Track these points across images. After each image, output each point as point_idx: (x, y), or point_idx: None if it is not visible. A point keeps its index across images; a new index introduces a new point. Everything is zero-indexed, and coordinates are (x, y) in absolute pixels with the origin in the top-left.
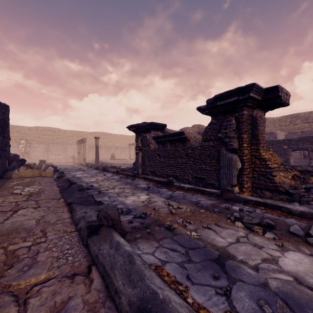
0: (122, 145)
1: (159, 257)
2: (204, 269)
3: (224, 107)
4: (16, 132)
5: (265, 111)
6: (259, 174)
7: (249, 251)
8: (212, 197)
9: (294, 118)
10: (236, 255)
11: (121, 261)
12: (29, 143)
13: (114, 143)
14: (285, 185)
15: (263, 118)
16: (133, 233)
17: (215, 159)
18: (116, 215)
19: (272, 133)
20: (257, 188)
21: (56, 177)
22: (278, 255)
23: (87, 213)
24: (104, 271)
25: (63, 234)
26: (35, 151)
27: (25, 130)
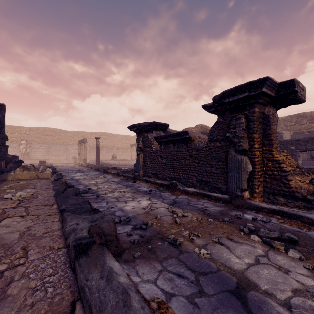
0: (123, 145)
1: (162, 287)
2: (221, 307)
3: (232, 105)
4: (16, 132)
5: (277, 109)
6: (272, 178)
7: (274, 277)
8: (220, 203)
9: (300, 118)
10: (259, 283)
11: (112, 301)
12: (30, 143)
13: (115, 143)
14: (302, 190)
15: (276, 116)
16: (131, 250)
17: (223, 161)
18: (111, 229)
19: (278, 133)
20: (269, 193)
21: (54, 179)
22: (311, 283)
23: (79, 225)
24: (90, 313)
25: (48, 253)
26: (36, 152)
27: (25, 130)
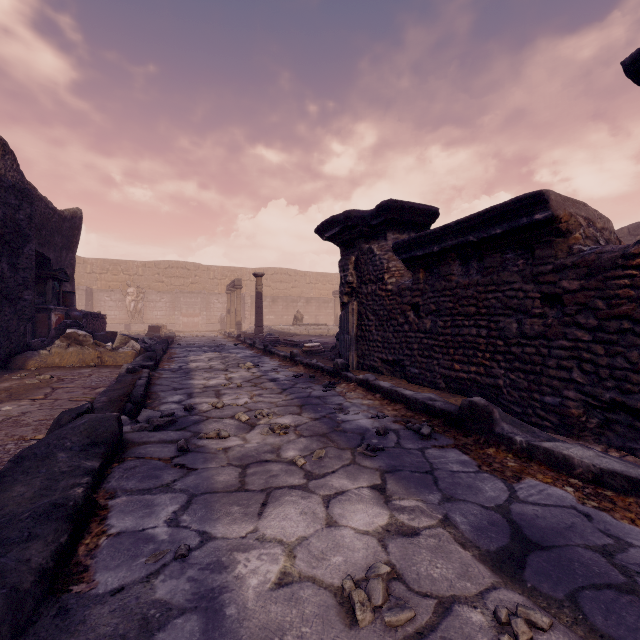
0: (319, 294)
1: None
2: None
3: None
4: (122, 272)
5: None
6: None
7: None
8: None
9: None
10: None
11: None
12: (142, 292)
13: (303, 290)
14: None
15: None
16: None
17: None
18: None
19: None
20: None
21: (125, 371)
22: None
23: None
24: None
25: None
26: (154, 309)
27: (137, 268)
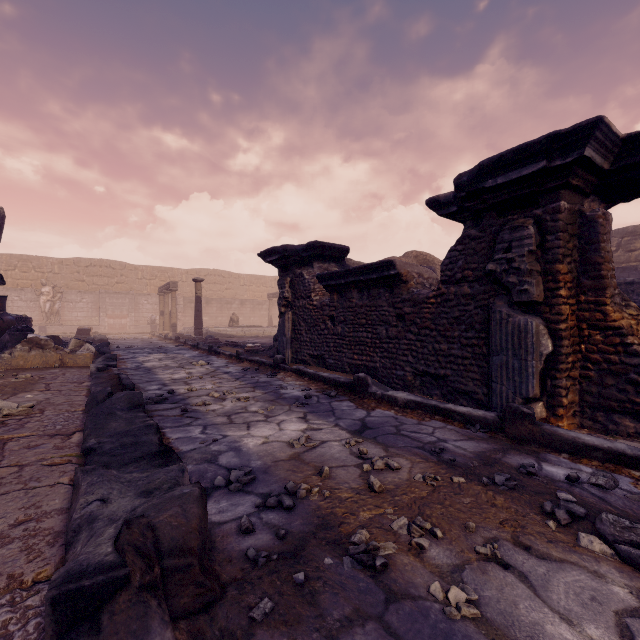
0: (253, 296)
1: None
2: None
3: (503, 194)
4: (33, 269)
5: (608, 205)
6: (604, 371)
7: None
8: (474, 431)
9: (627, 237)
10: None
11: None
12: (60, 292)
13: (237, 292)
14: None
15: (610, 220)
16: (246, 589)
17: (477, 329)
18: (189, 525)
19: None
20: (594, 407)
21: (96, 370)
22: None
23: (107, 505)
24: None
25: None
26: (74, 310)
27: (52, 265)
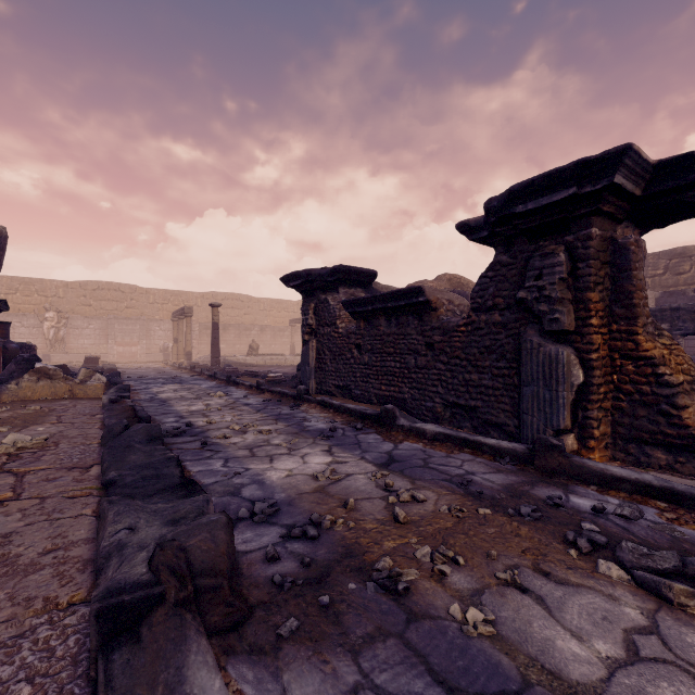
0: (274, 321)
1: None
2: None
3: (534, 220)
4: (36, 293)
5: (642, 231)
6: (636, 402)
7: None
8: (504, 464)
9: (675, 259)
10: None
11: None
12: (65, 317)
13: (257, 317)
14: None
15: (643, 247)
16: (273, 611)
17: (509, 359)
18: (218, 549)
19: None
20: (627, 439)
21: (108, 401)
22: None
23: (135, 533)
24: None
25: (34, 623)
26: (80, 337)
27: (56, 289)
